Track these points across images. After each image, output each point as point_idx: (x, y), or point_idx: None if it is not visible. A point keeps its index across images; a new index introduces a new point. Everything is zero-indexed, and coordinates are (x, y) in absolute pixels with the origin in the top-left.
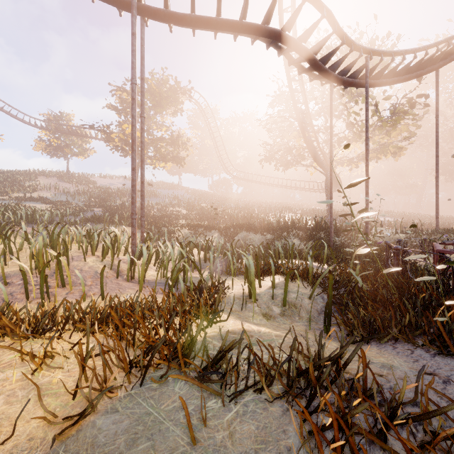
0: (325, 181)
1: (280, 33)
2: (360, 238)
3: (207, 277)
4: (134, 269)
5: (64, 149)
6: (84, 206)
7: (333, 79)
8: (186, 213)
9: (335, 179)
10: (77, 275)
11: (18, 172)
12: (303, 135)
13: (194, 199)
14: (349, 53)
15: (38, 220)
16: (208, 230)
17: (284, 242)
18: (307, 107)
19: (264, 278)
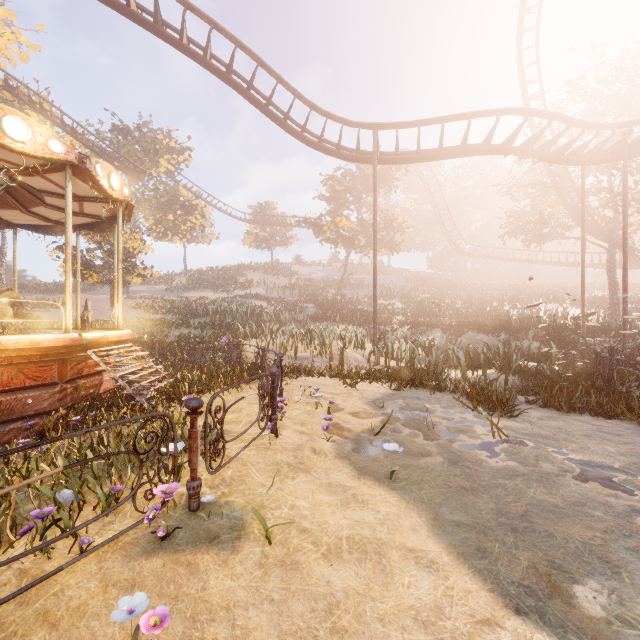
0: (607, 258)
1: (502, 149)
2: (632, 342)
3: (432, 363)
4: (379, 358)
5: (269, 241)
6: (297, 302)
7: (577, 164)
8: (401, 308)
9: (630, 251)
10: (346, 359)
11: (230, 267)
12: (562, 202)
13: (409, 287)
14: (594, 137)
15: (282, 319)
16: (429, 328)
17: (519, 343)
18: (565, 170)
19: (477, 370)
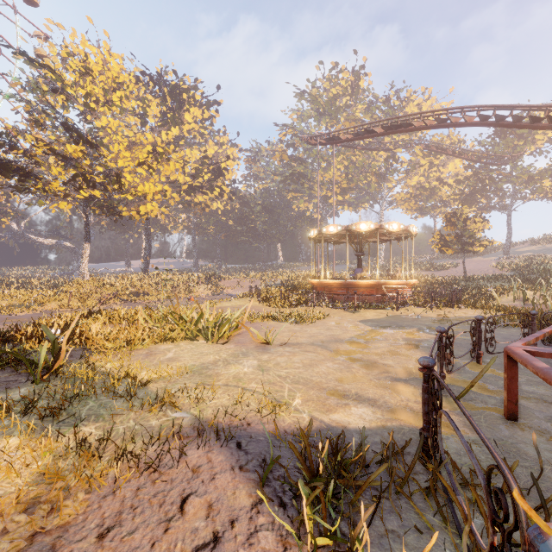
0: None
1: None
2: None
3: None
4: None
5: None
6: None
7: None
8: None
9: None
10: None
11: None
12: None
13: None
14: None
15: None
16: None
17: None
18: None
19: None
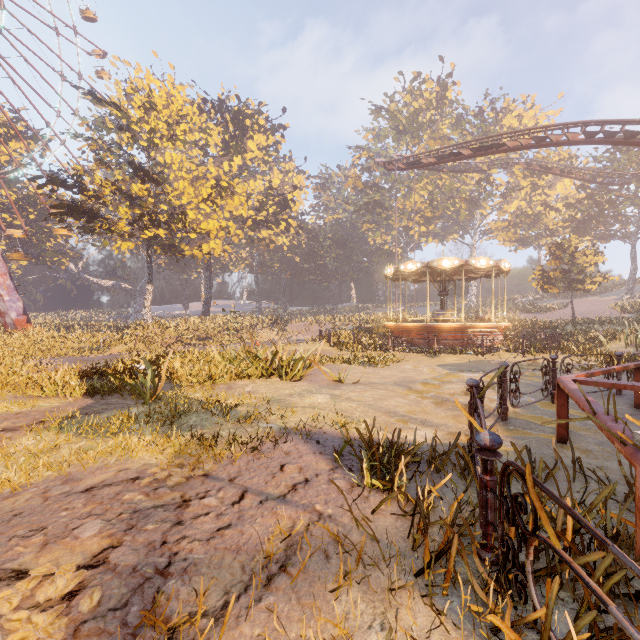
0: None
1: None
2: None
3: None
4: None
5: None
6: None
7: None
8: None
9: None
10: None
11: None
12: None
13: None
14: None
15: None
16: None
17: None
18: None
19: None
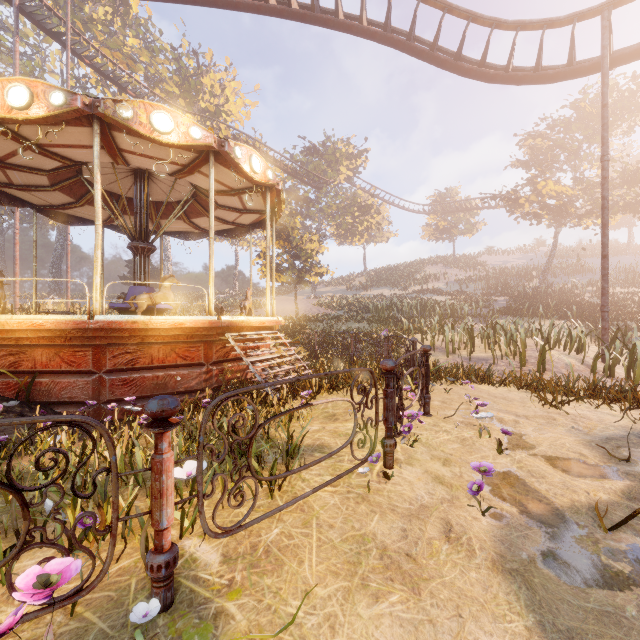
0: None
1: None
2: None
3: None
4: (613, 366)
5: (450, 230)
6: (483, 295)
7: None
8: None
9: None
10: (549, 365)
11: (407, 264)
12: None
13: None
14: None
15: (459, 313)
16: None
17: None
18: None
19: None
